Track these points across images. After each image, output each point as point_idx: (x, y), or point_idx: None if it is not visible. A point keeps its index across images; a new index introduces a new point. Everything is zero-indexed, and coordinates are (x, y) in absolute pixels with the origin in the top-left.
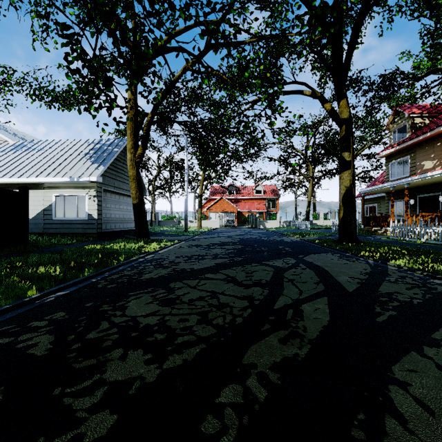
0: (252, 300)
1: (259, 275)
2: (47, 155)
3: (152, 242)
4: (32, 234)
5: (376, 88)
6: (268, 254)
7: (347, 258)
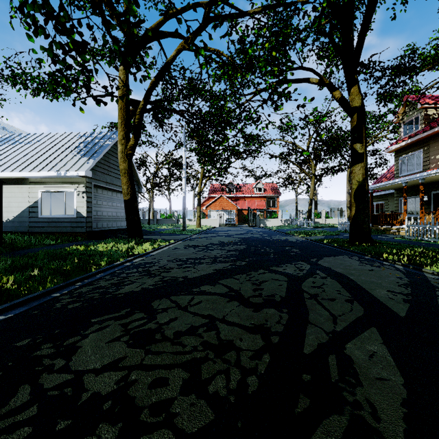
0: (268, 335)
1: (270, 288)
2: (35, 149)
3: (145, 243)
4: (17, 233)
5: (391, 73)
6: (276, 257)
7: (369, 262)
